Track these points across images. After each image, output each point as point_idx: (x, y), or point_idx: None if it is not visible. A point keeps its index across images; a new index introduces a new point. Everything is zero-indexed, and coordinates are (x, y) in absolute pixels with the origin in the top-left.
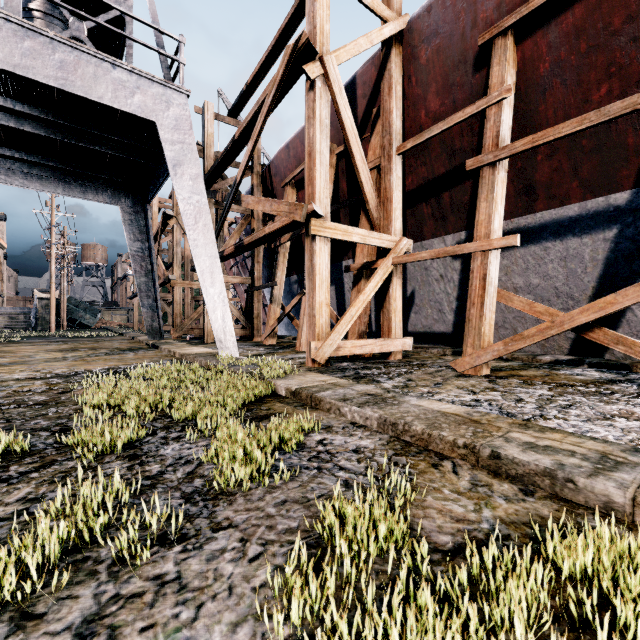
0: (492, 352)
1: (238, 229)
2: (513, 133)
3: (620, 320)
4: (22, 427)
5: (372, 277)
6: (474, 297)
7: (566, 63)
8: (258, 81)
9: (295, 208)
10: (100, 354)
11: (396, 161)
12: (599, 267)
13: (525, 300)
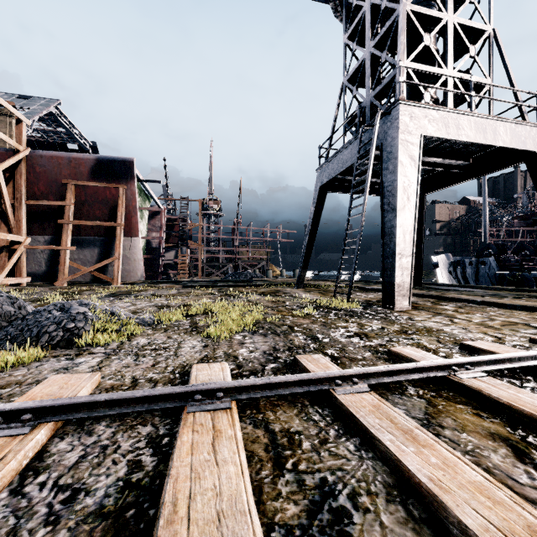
0: (68, 279)
1: None
2: (74, 211)
3: (105, 270)
4: None
5: (16, 253)
6: (62, 263)
7: (89, 201)
8: None
9: None
10: None
11: (24, 206)
12: (100, 255)
13: (78, 264)
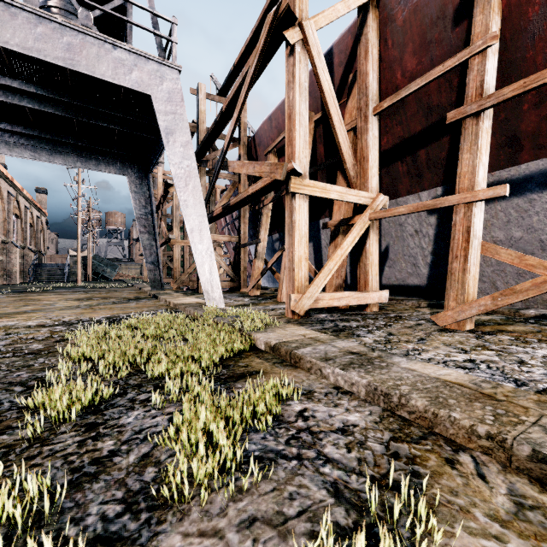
0: (478, 307)
1: (227, 194)
2: (496, 84)
3: None
4: (2, 380)
5: (349, 232)
6: (457, 250)
7: None
8: (244, 61)
9: (276, 168)
10: (108, 303)
11: (372, 121)
12: None
13: (514, 253)
